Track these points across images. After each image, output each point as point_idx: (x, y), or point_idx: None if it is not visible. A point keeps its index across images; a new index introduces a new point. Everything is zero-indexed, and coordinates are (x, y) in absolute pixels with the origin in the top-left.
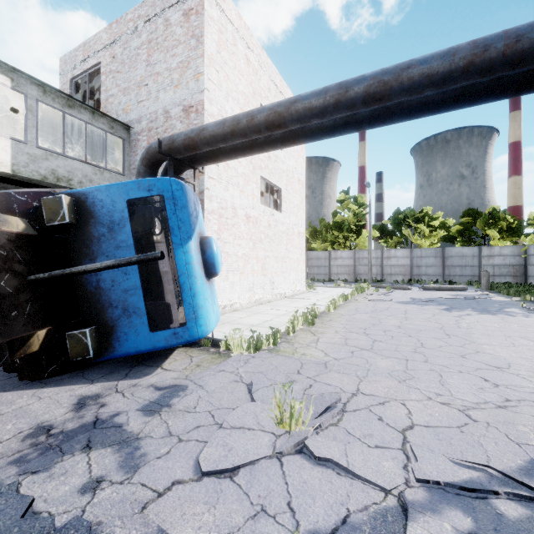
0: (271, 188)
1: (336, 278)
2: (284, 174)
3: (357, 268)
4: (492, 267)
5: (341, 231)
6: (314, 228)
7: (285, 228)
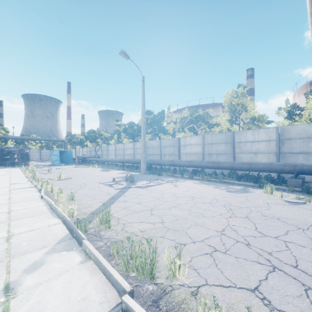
0: None
1: None
2: None
3: None
4: None
5: None
6: None
7: None
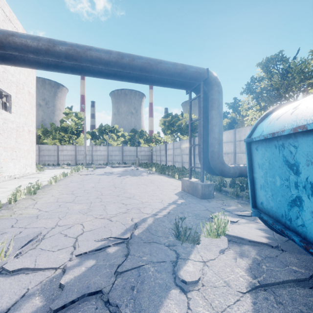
0: (0, 93)
1: (63, 163)
2: (14, 85)
3: (77, 156)
4: (141, 156)
5: (66, 133)
6: (46, 129)
7: (15, 125)
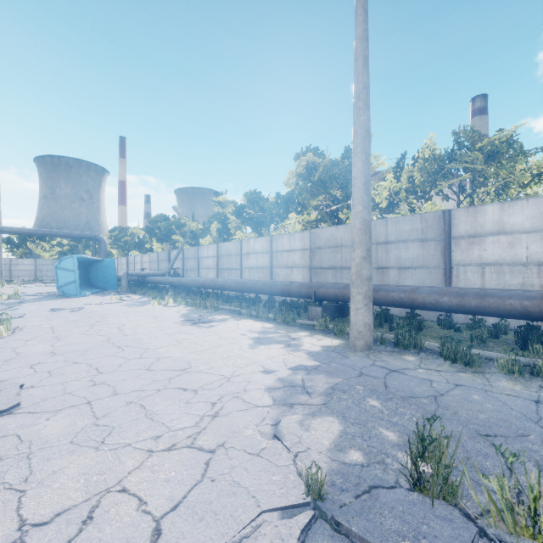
0: None
1: None
2: None
3: None
4: None
5: None
6: None
7: None
